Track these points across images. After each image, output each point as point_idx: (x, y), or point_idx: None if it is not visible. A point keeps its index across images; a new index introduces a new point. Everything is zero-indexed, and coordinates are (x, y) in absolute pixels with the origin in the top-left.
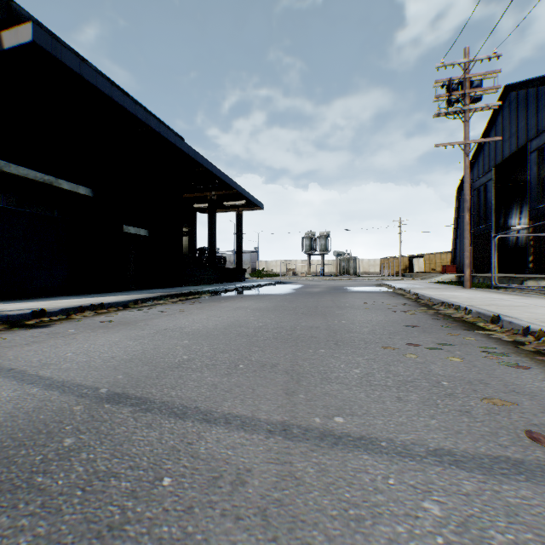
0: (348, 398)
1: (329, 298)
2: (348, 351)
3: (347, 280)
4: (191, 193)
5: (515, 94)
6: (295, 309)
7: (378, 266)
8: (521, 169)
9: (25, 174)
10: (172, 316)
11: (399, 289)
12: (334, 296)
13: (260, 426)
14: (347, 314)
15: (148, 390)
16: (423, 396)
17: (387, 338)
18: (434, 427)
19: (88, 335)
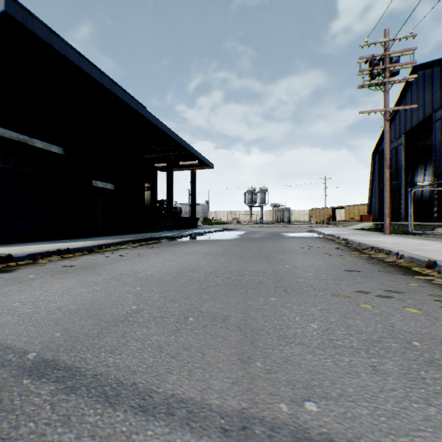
0: (314, 368)
1: (270, 243)
2: (299, 299)
3: (282, 227)
4: (152, 154)
5: (422, 72)
6: (241, 253)
7: (307, 215)
8: (425, 136)
9: (1, 133)
10: (130, 260)
11: (329, 235)
12: (274, 241)
13: (211, 419)
14: (289, 258)
15: (83, 355)
16: (400, 364)
17: (334, 284)
18: (438, 421)
19: (46, 280)
